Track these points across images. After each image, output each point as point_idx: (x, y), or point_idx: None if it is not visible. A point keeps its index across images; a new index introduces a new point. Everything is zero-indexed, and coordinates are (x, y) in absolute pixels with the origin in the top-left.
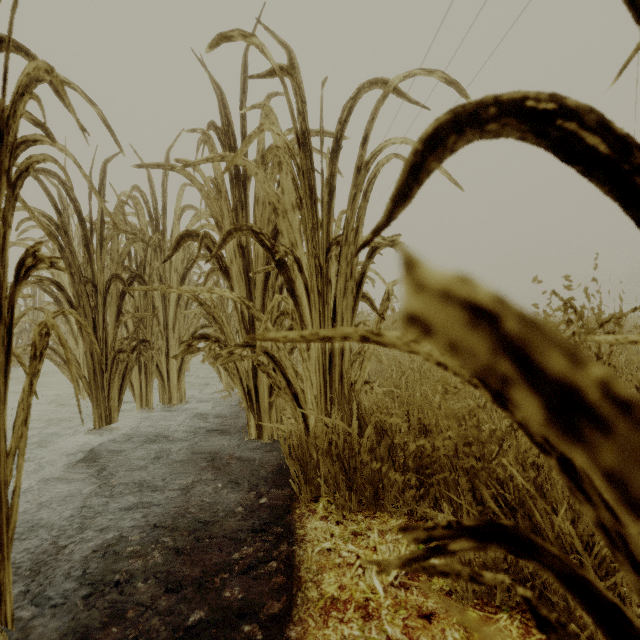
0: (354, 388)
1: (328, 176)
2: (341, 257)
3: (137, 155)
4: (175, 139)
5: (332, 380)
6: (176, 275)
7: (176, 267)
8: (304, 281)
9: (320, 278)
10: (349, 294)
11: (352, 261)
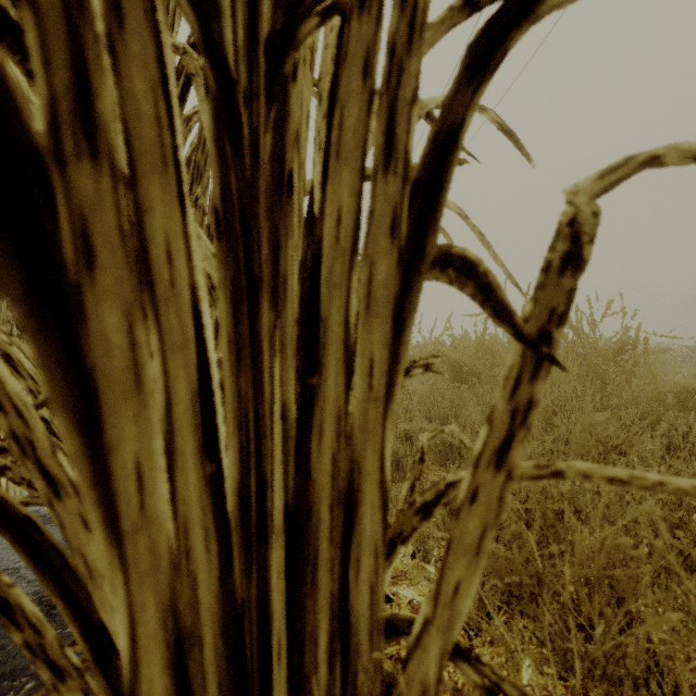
0: None
1: None
2: (342, 66)
3: None
4: None
5: (301, 637)
6: None
7: None
8: None
9: (217, 130)
10: (379, 239)
11: (394, 81)
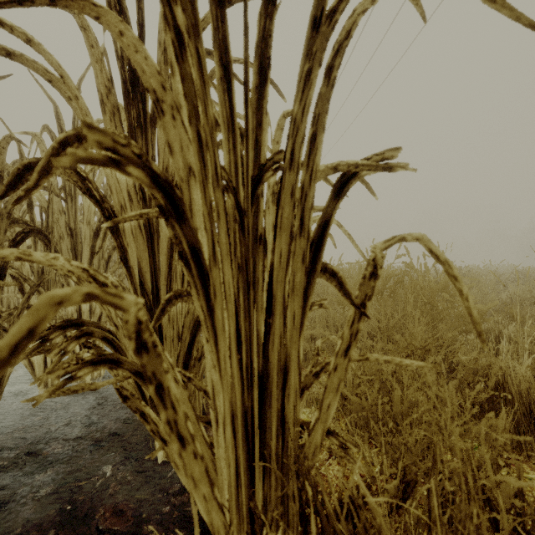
0: (308, 453)
1: (257, 38)
2: (282, 193)
3: (39, 85)
4: (87, 68)
5: (265, 427)
6: (89, 229)
7: (89, 219)
8: (189, 241)
9: (239, 233)
10: (297, 264)
11: (303, 200)
